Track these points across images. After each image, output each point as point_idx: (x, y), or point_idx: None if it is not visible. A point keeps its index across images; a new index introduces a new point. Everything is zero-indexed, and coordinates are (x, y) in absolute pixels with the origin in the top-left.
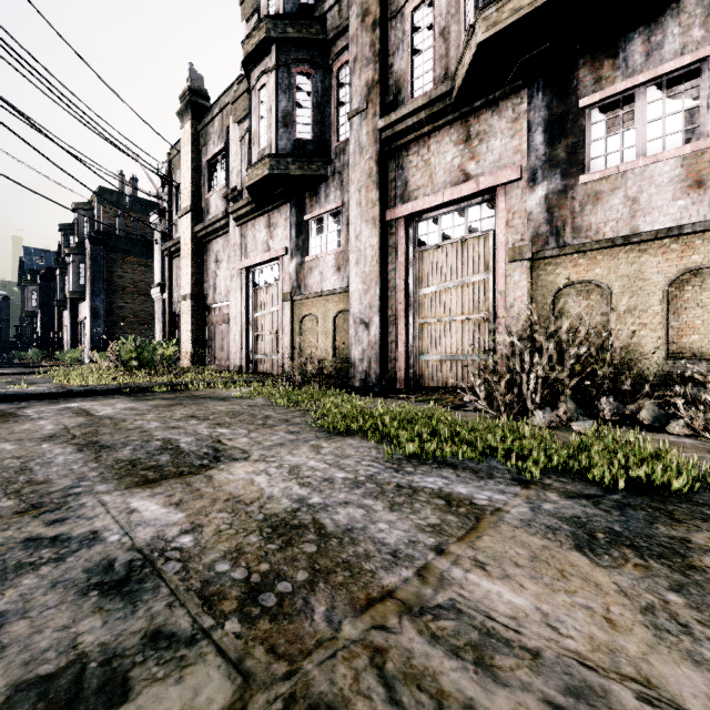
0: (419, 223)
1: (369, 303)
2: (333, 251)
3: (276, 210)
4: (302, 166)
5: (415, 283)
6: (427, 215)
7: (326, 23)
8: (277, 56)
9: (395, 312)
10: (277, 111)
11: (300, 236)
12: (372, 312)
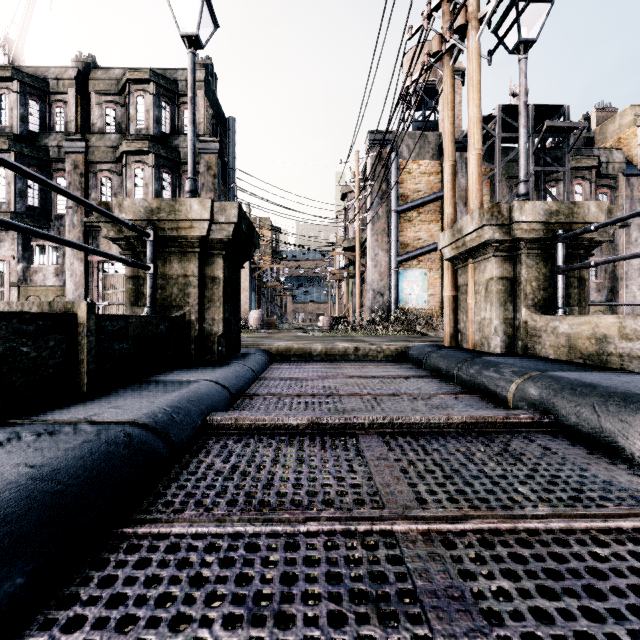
0: (105, 263)
1: (79, 295)
2: (54, 266)
3: (4, 231)
4: (33, 221)
5: (103, 288)
6: (109, 262)
7: (50, 153)
8: (16, 159)
9: (93, 299)
10: (16, 188)
11: (26, 252)
12: (80, 299)
